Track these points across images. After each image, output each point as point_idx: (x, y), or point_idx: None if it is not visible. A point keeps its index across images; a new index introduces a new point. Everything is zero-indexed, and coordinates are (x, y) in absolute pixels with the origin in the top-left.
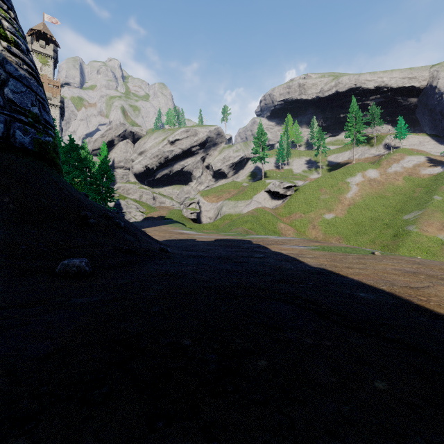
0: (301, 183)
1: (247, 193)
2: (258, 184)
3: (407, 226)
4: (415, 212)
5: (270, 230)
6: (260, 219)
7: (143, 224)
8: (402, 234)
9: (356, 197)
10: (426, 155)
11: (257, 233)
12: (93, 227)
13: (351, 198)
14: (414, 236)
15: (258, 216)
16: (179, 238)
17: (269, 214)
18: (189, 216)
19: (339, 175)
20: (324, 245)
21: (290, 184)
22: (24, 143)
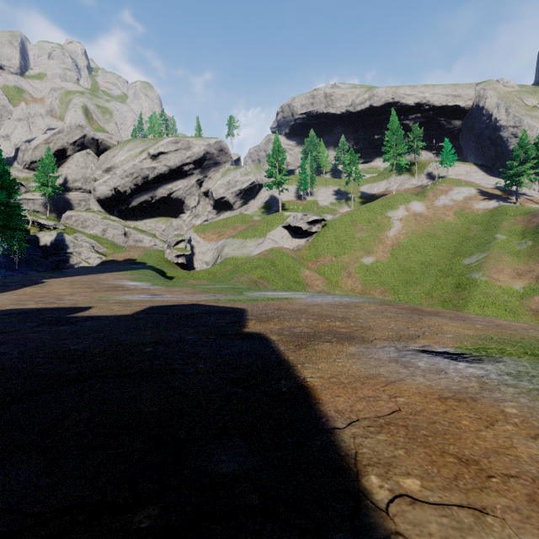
0: (329, 217)
1: (259, 228)
2: (274, 218)
3: (471, 273)
4: (477, 255)
5: (291, 280)
6: (276, 264)
7: (80, 270)
8: (467, 283)
9: (401, 235)
10: (476, 187)
11: (271, 284)
12: None
13: (394, 236)
14: (484, 287)
15: (273, 260)
16: (44, 306)
17: (289, 257)
18: (174, 260)
19: (377, 207)
20: (492, 333)
21: (316, 218)
22: None
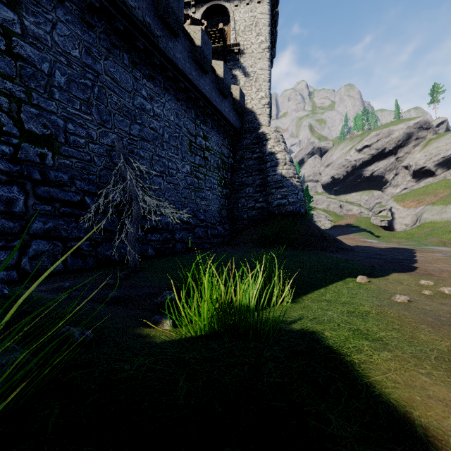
0: None
1: None
2: None
3: None
4: None
5: None
6: None
7: (334, 232)
8: None
9: None
10: None
11: None
12: (328, 240)
13: None
14: None
15: None
16: (362, 245)
17: None
18: (378, 224)
19: None
20: None
21: None
22: (302, 212)
